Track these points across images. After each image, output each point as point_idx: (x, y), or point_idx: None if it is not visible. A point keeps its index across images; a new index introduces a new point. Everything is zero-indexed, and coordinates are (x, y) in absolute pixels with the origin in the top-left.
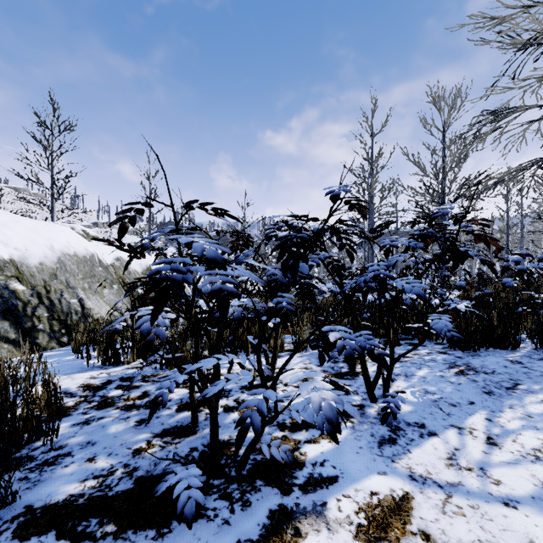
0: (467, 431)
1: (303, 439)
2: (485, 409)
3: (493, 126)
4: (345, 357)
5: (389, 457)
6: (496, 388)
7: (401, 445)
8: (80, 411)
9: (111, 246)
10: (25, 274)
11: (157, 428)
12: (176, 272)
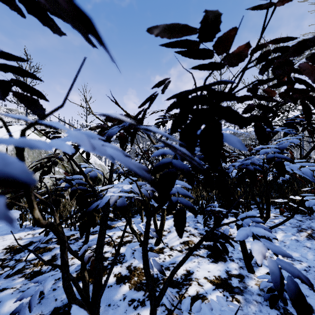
0: None
1: None
2: None
3: None
4: (291, 300)
5: None
6: None
7: None
8: None
9: None
10: None
11: (48, 307)
12: None
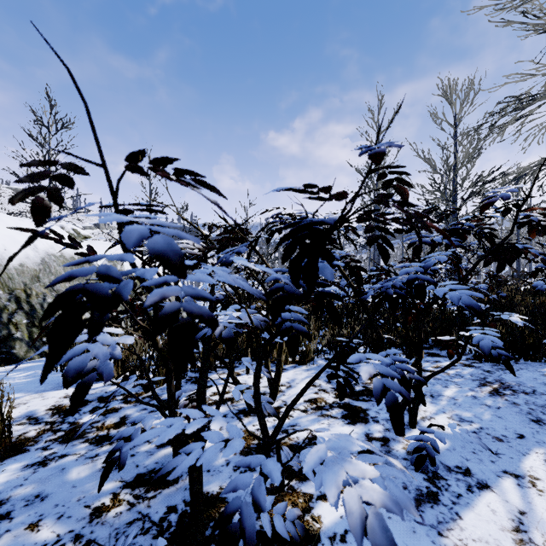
0: (528, 481)
1: (315, 492)
2: (541, 446)
3: (513, 117)
4: (387, 407)
5: (433, 527)
6: (545, 414)
7: (446, 504)
8: (40, 444)
9: (104, 246)
10: (1, 276)
11: (129, 473)
12: (101, 279)
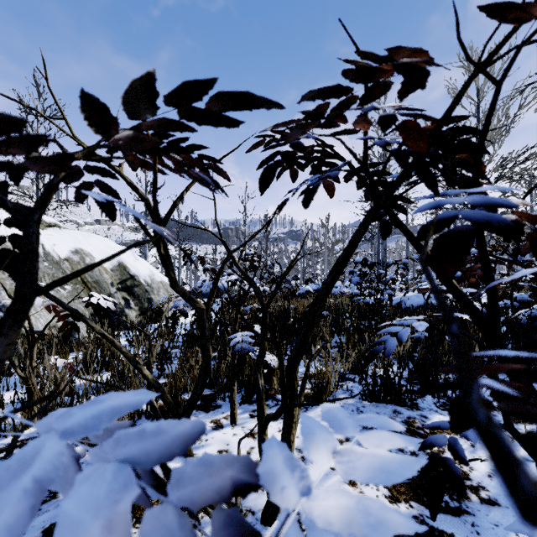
0: None
1: None
2: None
3: None
4: None
5: None
6: None
7: None
8: None
9: (72, 236)
10: None
11: None
12: None
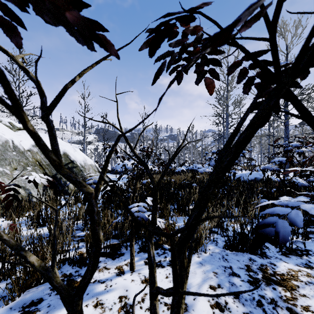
0: None
1: None
2: None
3: None
4: None
5: None
6: None
7: None
8: None
9: None
10: None
11: None
12: None
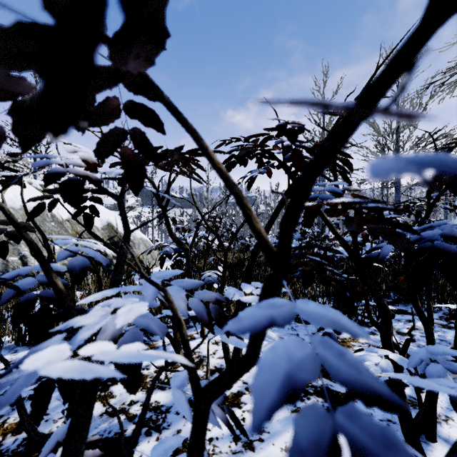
0: None
1: None
2: None
3: None
4: None
5: None
6: None
7: None
8: None
9: None
10: None
11: None
12: None
